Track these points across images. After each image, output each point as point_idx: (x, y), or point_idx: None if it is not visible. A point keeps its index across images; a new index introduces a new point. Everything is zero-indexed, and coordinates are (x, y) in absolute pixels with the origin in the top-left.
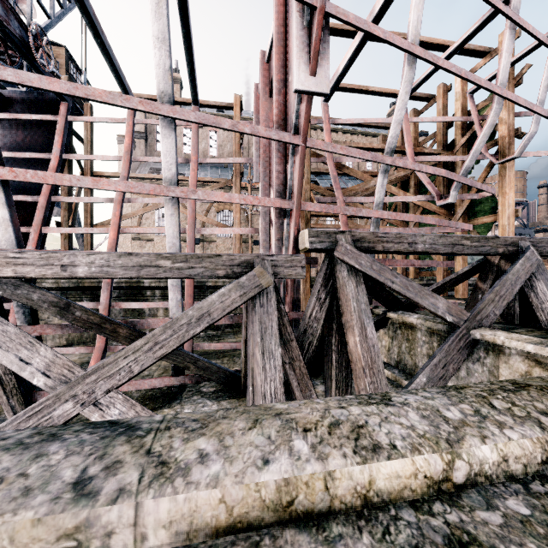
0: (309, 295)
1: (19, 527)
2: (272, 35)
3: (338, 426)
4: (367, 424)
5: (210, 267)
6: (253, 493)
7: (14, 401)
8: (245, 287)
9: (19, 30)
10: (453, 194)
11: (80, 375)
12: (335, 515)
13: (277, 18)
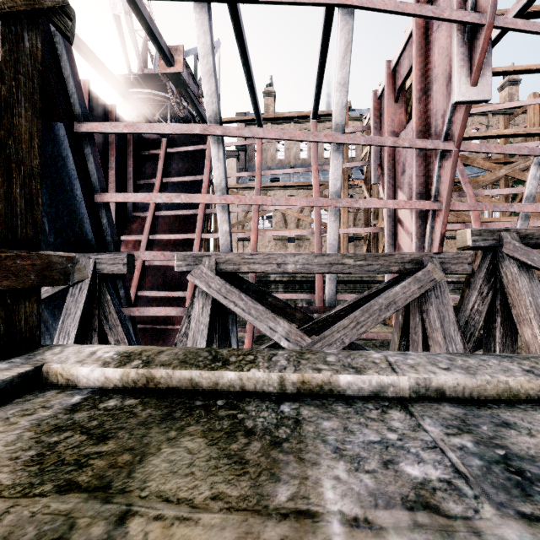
0: None
1: (521, 382)
2: (403, 46)
3: None
4: None
5: (384, 264)
6: None
7: None
8: (421, 281)
9: (193, 86)
10: None
11: (308, 342)
12: None
13: (417, 32)
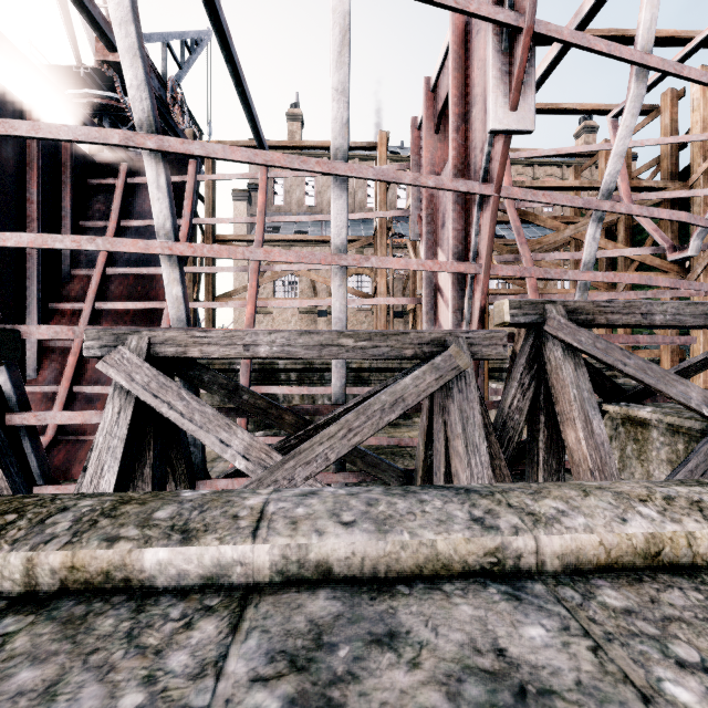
0: (486, 381)
1: (457, 542)
2: (443, 58)
3: (673, 500)
4: (703, 500)
5: (396, 346)
6: (625, 541)
7: (181, 488)
8: (440, 369)
9: (158, 88)
10: (694, 244)
11: (277, 460)
12: (698, 569)
13: (455, 39)
